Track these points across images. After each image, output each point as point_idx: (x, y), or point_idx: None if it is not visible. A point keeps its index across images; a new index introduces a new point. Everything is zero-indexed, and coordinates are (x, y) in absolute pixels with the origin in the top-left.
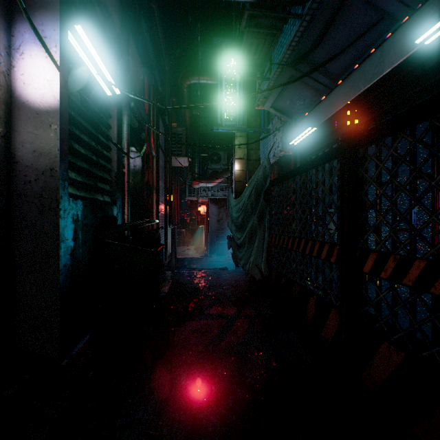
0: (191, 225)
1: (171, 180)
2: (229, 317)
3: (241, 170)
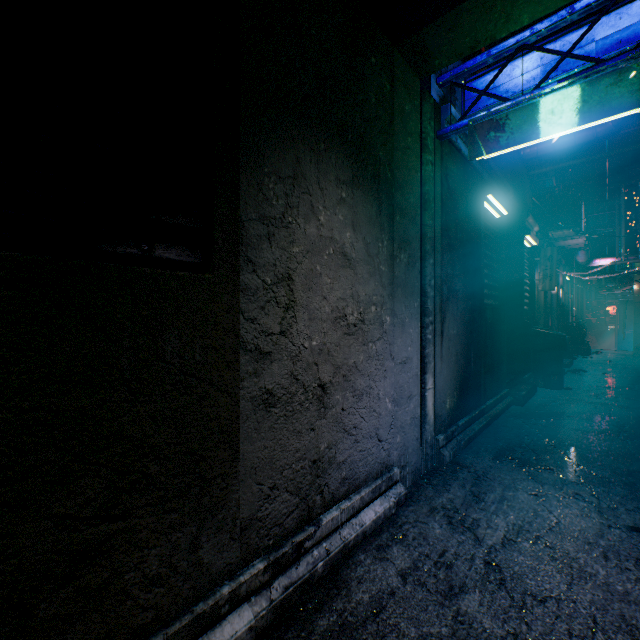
0: (595, 327)
1: (581, 295)
2: (616, 355)
3: (639, 288)
